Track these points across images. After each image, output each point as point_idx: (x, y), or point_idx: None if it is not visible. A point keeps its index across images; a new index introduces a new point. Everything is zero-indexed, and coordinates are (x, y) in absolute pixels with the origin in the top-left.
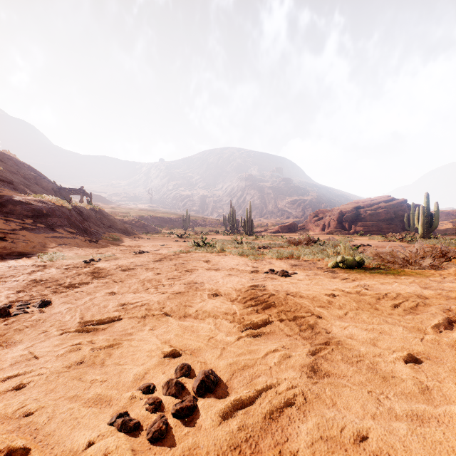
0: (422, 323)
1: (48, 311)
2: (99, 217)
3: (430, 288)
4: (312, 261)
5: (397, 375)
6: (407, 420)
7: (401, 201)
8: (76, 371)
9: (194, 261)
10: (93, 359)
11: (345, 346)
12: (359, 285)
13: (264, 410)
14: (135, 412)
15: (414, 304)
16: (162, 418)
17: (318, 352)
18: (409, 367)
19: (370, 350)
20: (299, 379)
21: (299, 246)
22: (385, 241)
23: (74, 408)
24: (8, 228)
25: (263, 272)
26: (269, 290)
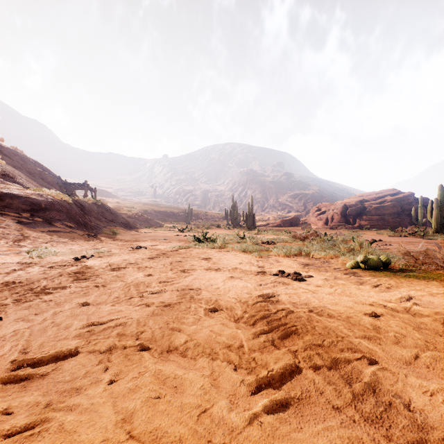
0: None
1: None
2: (101, 211)
3: None
4: (325, 260)
5: None
6: None
7: (408, 194)
8: None
9: (192, 259)
10: None
11: None
12: (403, 297)
13: None
14: None
15: None
16: None
17: None
18: None
19: None
20: None
21: (305, 242)
22: (396, 236)
23: None
24: (3, 222)
25: (272, 274)
26: (283, 302)
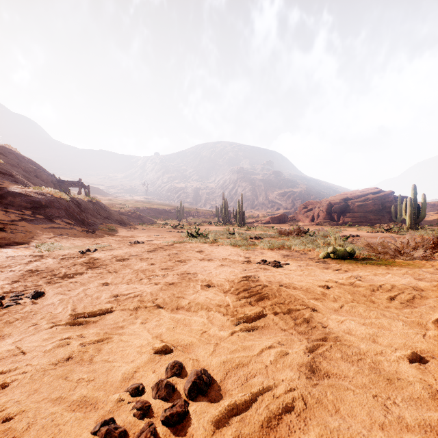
0: (422, 318)
1: (41, 302)
2: (96, 209)
3: (425, 279)
4: (303, 252)
5: (402, 376)
6: (420, 432)
7: (388, 193)
8: (63, 369)
9: (187, 252)
10: (82, 355)
11: (344, 343)
12: (352, 276)
13: (261, 417)
14: (122, 419)
15: (410, 297)
16: (150, 427)
17: (316, 349)
18: (414, 367)
19: (371, 347)
20: (298, 380)
21: (290, 237)
22: (373, 232)
23: (56, 413)
24: (8, 219)
25: (256, 262)
26: (262, 281)
